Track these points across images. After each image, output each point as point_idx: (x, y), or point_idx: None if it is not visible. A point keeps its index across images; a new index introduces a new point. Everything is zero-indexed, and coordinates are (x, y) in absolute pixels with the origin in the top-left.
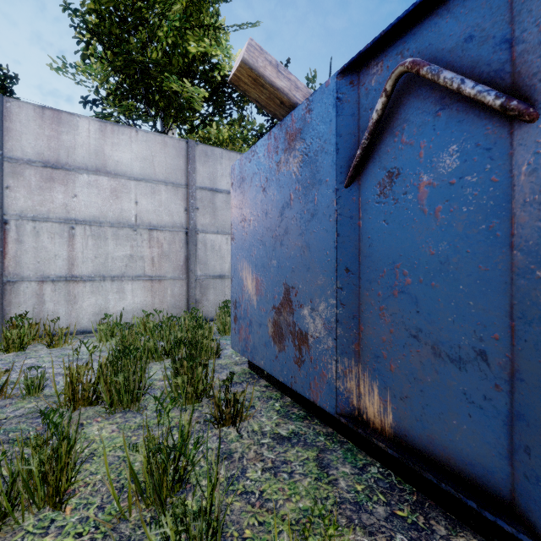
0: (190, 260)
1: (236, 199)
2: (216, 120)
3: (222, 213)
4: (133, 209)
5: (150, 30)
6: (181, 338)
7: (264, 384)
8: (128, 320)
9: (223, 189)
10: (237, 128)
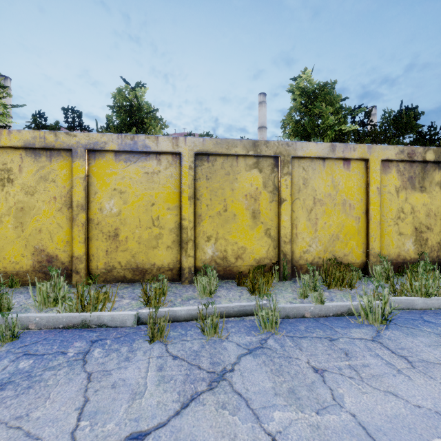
0: None
1: None
2: None
3: None
4: None
5: (323, 131)
6: None
7: None
8: None
9: None
10: None
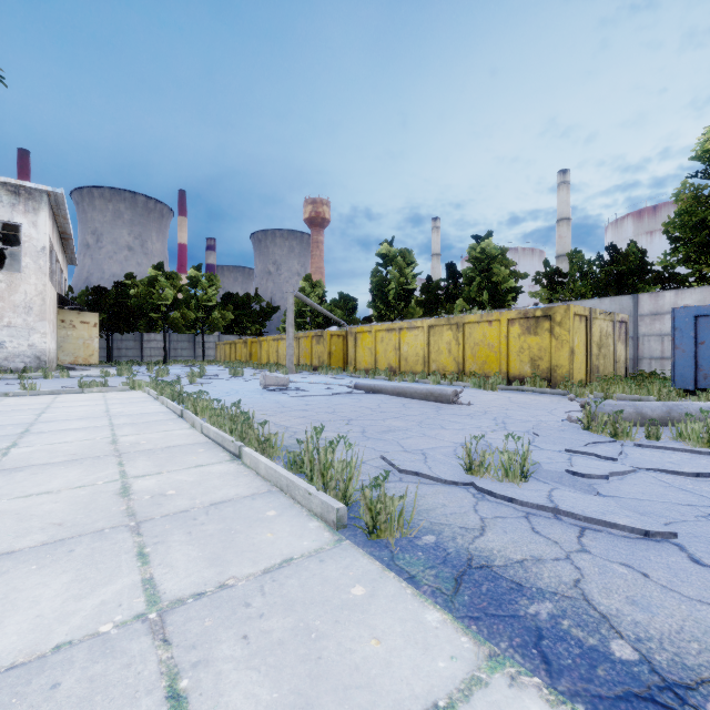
0: None
1: None
2: None
3: None
4: None
5: None
6: None
7: None
8: None
9: None
10: None
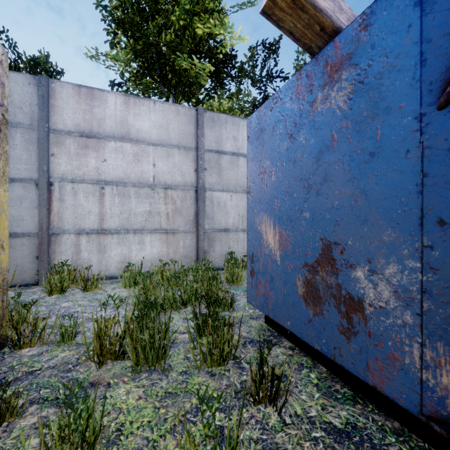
0: (199, 215)
1: (253, 151)
2: (218, 94)
3: (227, 173)
4: (152, 170)
5: (165, 16)
6: (196, 288)
7: (288, 345)
8: (147, 268)
9: (228, 151)
10: (235, 100)
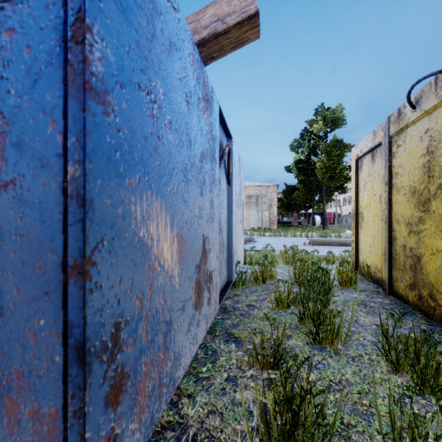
0: None
1: None
2: None
3: None
4: None
5: None
6: None
7: (169, 413)
8: None
9: None
10: None
